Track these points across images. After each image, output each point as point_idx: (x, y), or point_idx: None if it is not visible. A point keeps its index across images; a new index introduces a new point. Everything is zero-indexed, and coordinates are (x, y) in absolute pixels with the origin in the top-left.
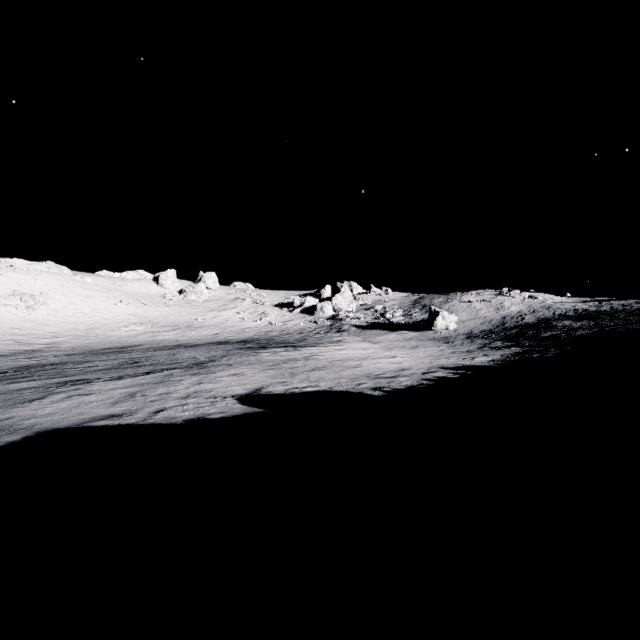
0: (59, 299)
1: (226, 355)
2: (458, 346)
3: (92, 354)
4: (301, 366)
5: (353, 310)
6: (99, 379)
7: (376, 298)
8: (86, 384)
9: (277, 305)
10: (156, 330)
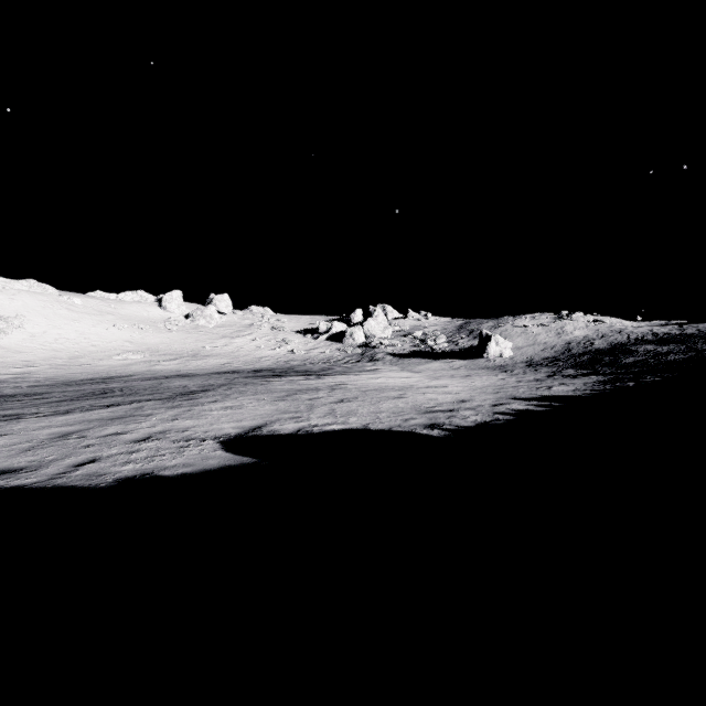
0: (39, 322)
1: (227, 384)
2: (521, 375)
3: (64, 385)
4: (324, 397)
5: (388, 336)
6: (36, 414)
7: (414, 323)
8: (11, 421)
9: (300, 331)
10: (155, 359)
